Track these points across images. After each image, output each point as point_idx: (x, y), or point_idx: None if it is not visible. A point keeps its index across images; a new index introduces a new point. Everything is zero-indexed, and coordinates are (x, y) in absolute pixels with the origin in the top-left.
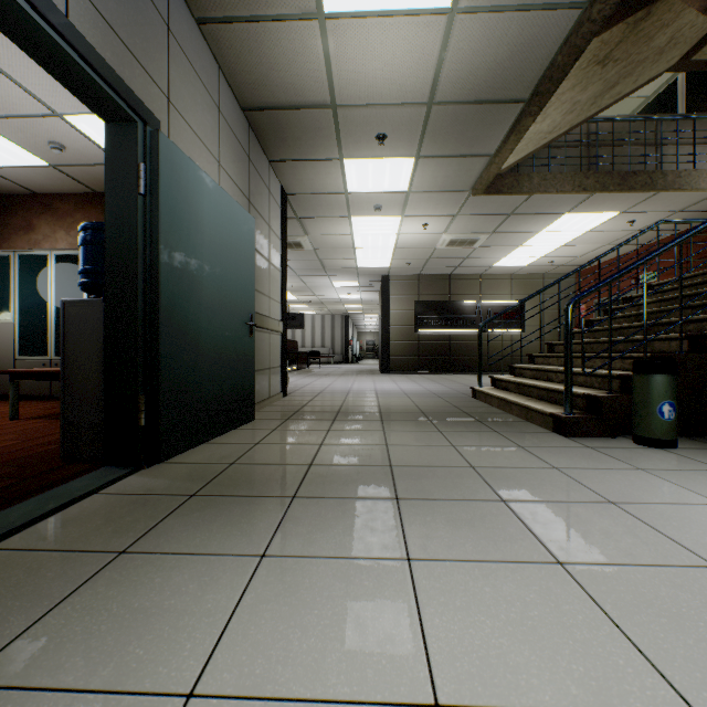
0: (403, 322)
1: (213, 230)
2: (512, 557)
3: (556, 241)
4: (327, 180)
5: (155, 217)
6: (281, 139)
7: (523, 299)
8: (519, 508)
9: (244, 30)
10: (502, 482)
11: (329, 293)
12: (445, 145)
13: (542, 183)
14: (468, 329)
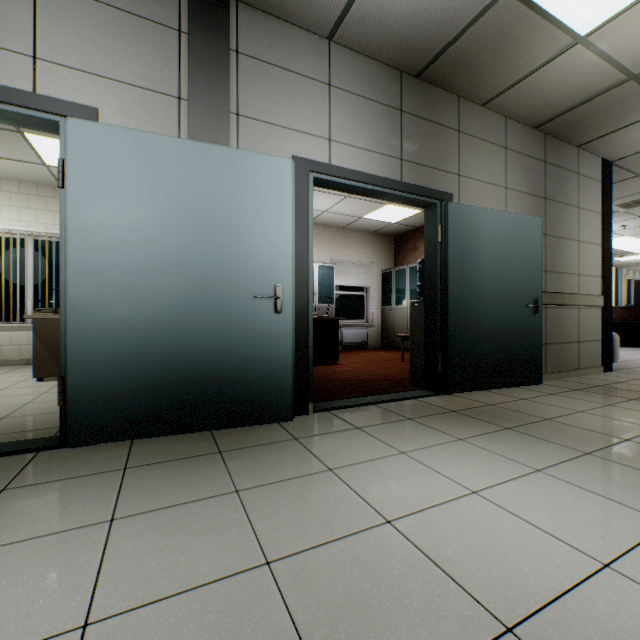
0: None
1: (492, 244)
2: (625, 502)
3: None
4: None
5: (446, 252)
6: (581, 128)
7: None
8: None
9: (515, 89)
10: None
11: None
12: None
13: None
14: None
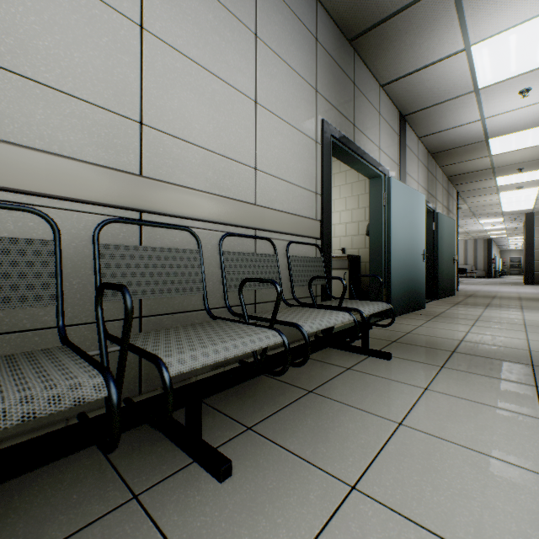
0: None
1: (445, 231)
2: None
3: None
4: (484, 185)
5: (436, 235)
6: (461, 179)
7: None
8: None
9: (456, 164)
10: None
11: (474, 226)
12: None
13: None
14: None
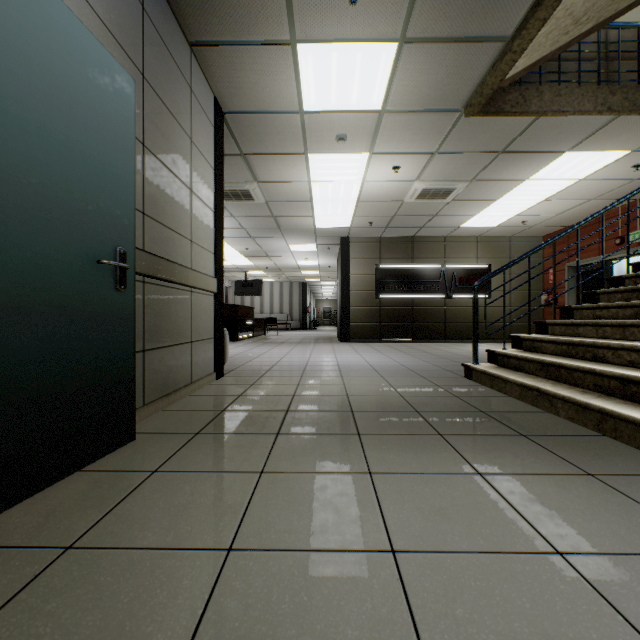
0: (364, 286)
1: None
2: None
3: (539, 193)
4: (275, 87)
5: None
6: None
7: (531, 250)
8: None
9: None
10: None
11: (286, 258)
12: (446, 13)
13: (556, 100)
14: (432, 295)
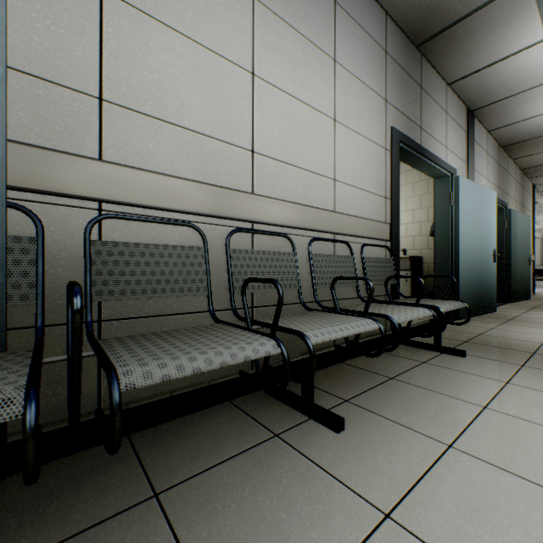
0: None
1: (519, 229)
2: None
3: None
4: None
5: (508, 233)
6: (539, 171)
7: None
8: None
9: (533, 156)
10: None
11: None
12: None
13: None
14: None
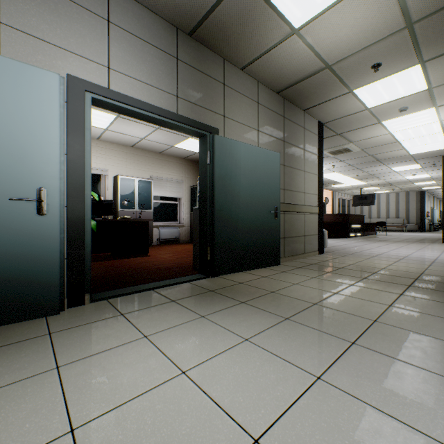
0: None
1: (247, 168)
2: (295, 362)
3: None
4: (347, 107)
5: (213, 172)
6: (304, 97)
7: None
8: (355, 350)
9: (261, 61)
10: (378, 335)
11: (393, 176)
12: None
13: None
14: None
